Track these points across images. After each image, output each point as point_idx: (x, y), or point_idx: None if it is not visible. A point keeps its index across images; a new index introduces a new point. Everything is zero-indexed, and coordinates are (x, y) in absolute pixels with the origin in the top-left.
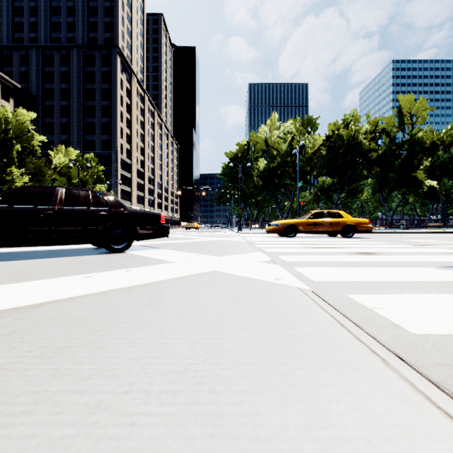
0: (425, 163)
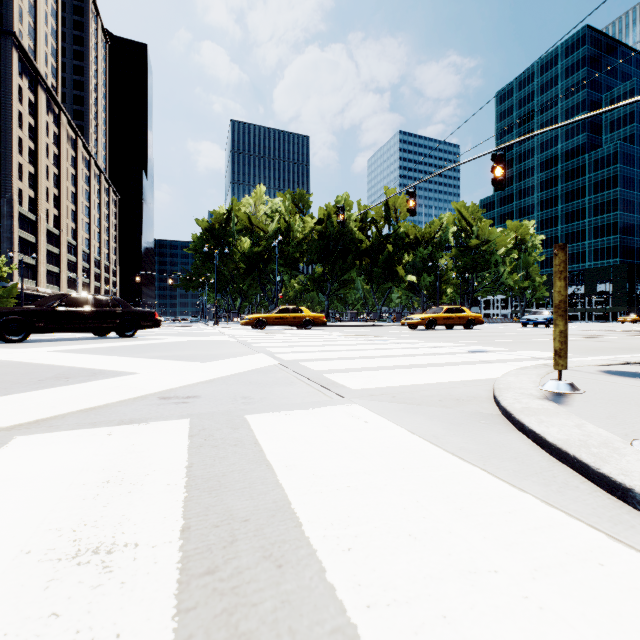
0: (406, 258)
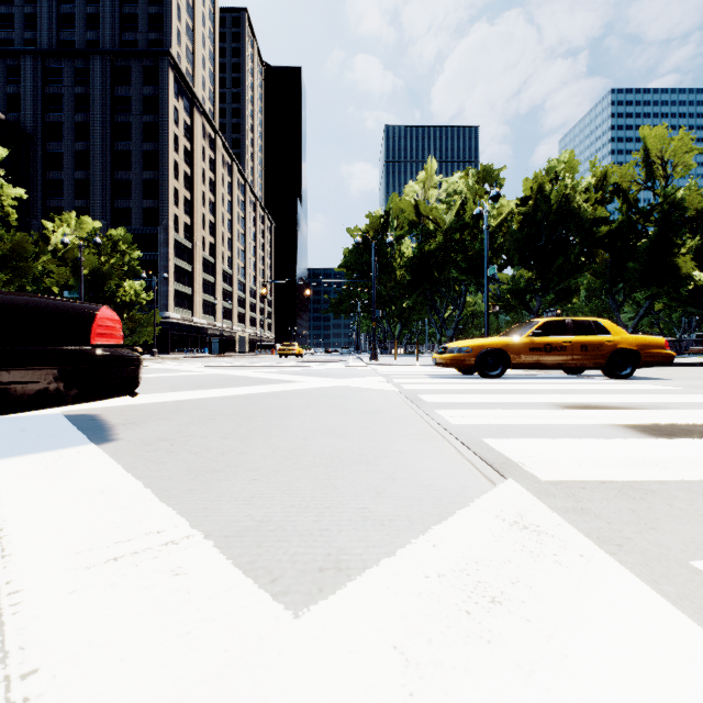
0: (690, 242)
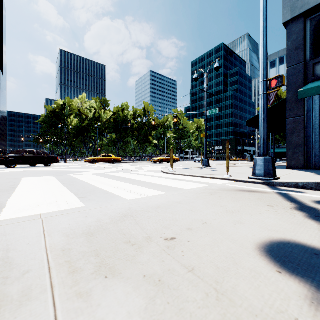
0: (153, 133)
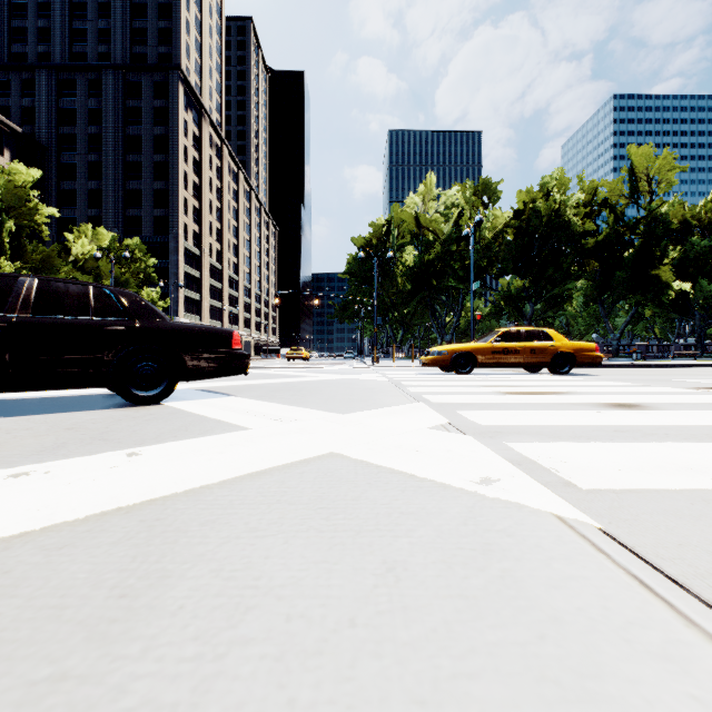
0: (671, 254)
